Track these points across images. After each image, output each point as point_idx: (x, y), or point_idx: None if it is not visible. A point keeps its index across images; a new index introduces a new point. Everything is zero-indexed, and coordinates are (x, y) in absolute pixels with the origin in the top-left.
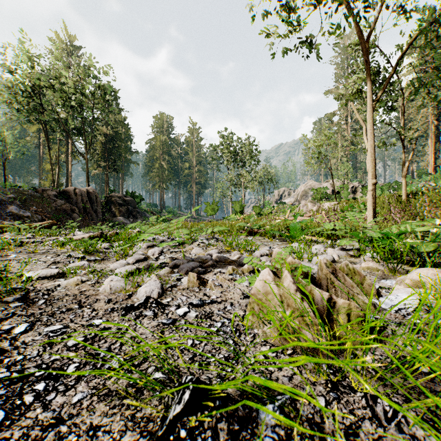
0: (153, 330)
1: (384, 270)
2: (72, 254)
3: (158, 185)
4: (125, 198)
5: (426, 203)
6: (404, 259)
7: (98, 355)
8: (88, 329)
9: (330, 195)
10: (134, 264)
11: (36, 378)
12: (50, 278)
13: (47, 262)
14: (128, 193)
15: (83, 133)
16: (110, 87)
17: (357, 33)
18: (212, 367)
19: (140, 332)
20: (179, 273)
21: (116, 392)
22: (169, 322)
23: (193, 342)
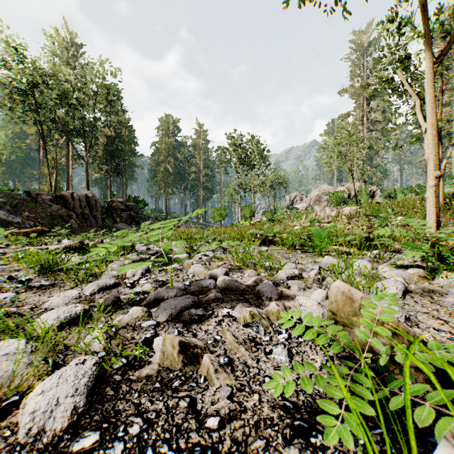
0: None
1: None
2: (16, 275)
3: (163, 190)
4: (127, 203)
5: None
6: None
7: None
8: None
9: (348, 199)
10: (92, 296)
11: None
12: None
13: None
14: (131, 198)
15: (82, 134)
16: (111, 85)
17: None
18: None
19: None
20: (156, 319)
21: None
22: None
23: None
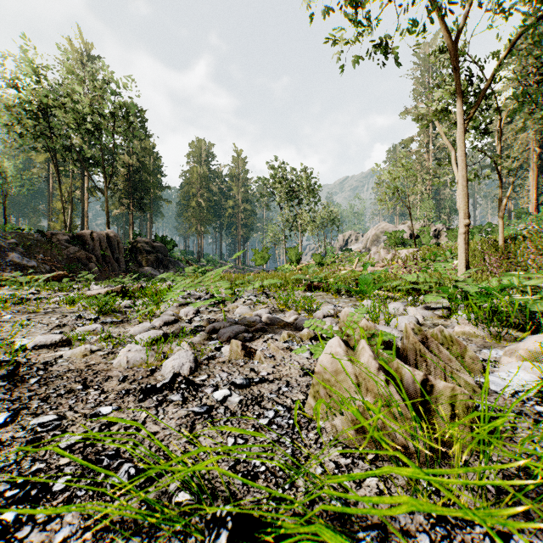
0: (180, 422)
1: (485, 336)
2: (83, 315)
3: (194, 228)
4: (154, 243)
5: (531, 250)
6: (510, 322)
7: (100, 463)
8: (91, 421)
9: (408, 240)
10: (161, 328)
11: (6, 501)
12: (50, 346)
13: (51, 324)
14: (158, 237)
15: (101, 163)
16: (135, 107)
17: (446, 33)
18: (262, 482)
19: (162, 426)
20: (219, 339)
21: (120, 524)
22: (203, 411)
23: (236, 441)
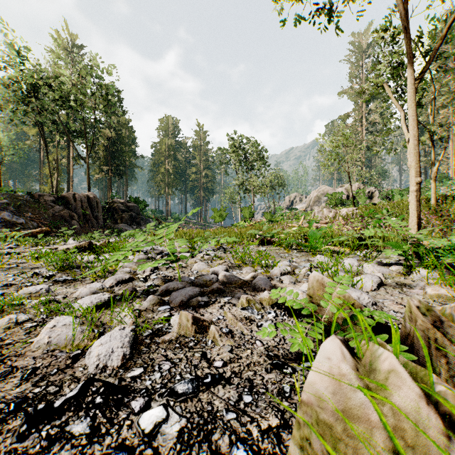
0: None
1: None
2: (40, 272)
3: (163, 191)
4: (128, 203)
5: None
6: None
7: None
8: None
9: (346, 200)
10: (112, 288)
11: None
12: None
13: (2, 283)
14: (131, 198)
15: (83, 135)
16: (112, 87)
17: None
18: None
19: None
20: (170, 304)
21: None
22: None
23: None
